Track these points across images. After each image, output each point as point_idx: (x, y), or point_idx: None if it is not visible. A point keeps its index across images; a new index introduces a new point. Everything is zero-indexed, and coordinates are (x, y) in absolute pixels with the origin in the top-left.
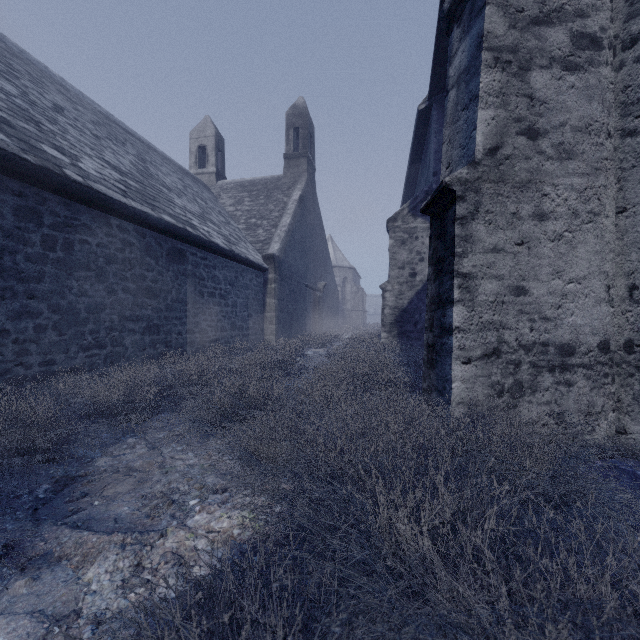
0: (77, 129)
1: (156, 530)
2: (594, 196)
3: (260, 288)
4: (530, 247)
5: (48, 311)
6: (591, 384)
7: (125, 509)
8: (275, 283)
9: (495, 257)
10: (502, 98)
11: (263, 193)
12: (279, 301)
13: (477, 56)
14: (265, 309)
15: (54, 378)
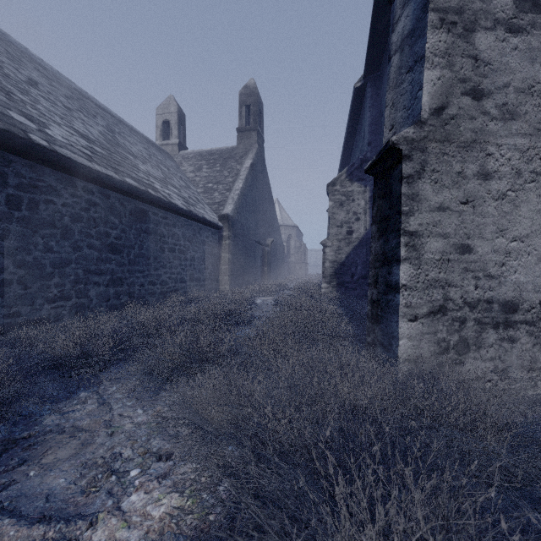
0: (49, 101)
1: (86, 516)
2: (536, 156)
3: (216, 244)
4: (475, 206)
5: (13, 266)
6: (533, 340)
7: (61, 481)
8: (229, 239)
9: (441, 215)
10: (448, 59)
11: (219, 161)
12: (232, 255)
13: (422, 18)
14: (220, 262)
15: (19, 329)
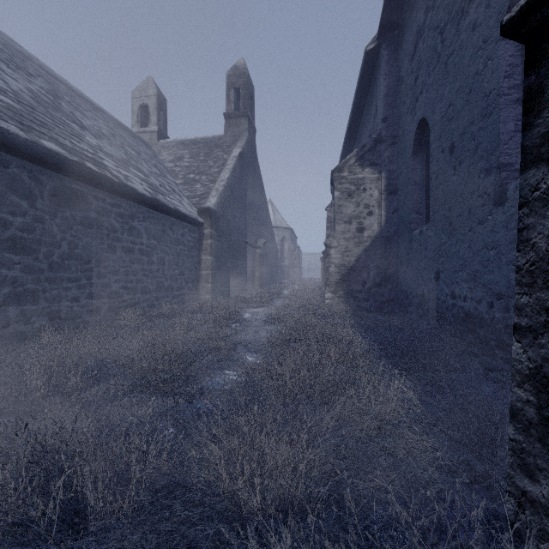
0: None
1: None
2: None
3: (195, 244)
4: None
5: None
6: None
7: None
8: (211, 239)
9: None
10: None
11: (203, 150)
12: (216, 258)
13: None
14: (200, 266)
15: None
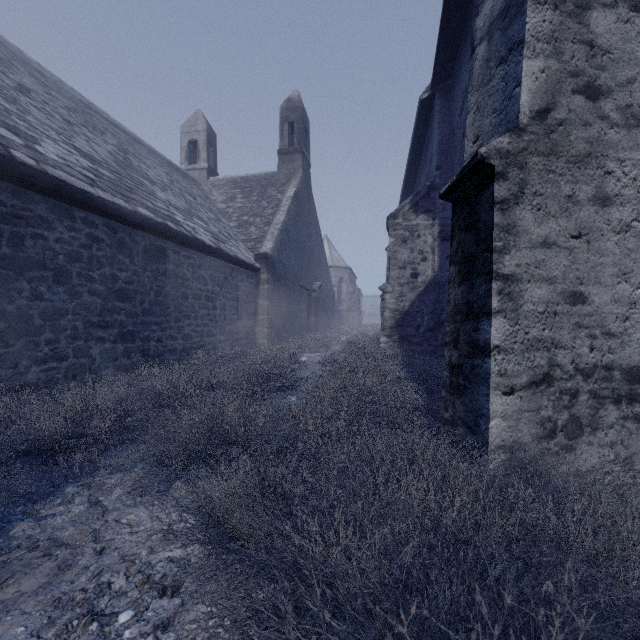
0: (44, 112)
1: None
2: None
3: (252, 289)
4: (590, 241)
5: None
6: None
7: (19, 631)
8: (268, 284)
9: (545, 253)
10: (554, 44)
11: (256, 190)
12: (272, 303)
13: None
14: (257, 311)
15: None
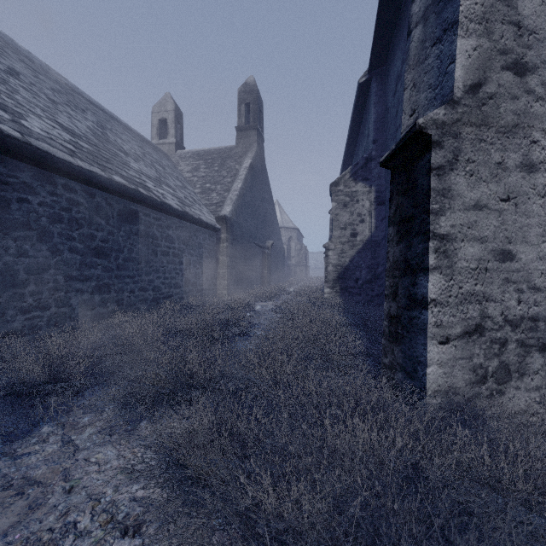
0: (31, 92)
1: None
2: None
3: (213, 247)
4: (517, 203)
5: None
6: None
7: None
8: (227, 242)
9: (477, 215)
10: (485, 25)
11: (217, 161)
12: (231, 259)
13: None
14: (218, 266)
15: None
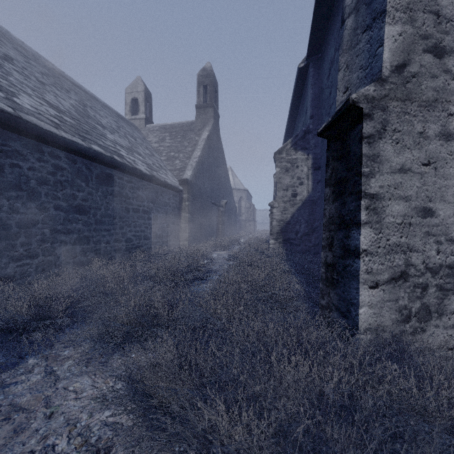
0: (23, 74)
1: None
2: None
3: (176, 205)
4: (437, 167)
5: None
6: None
7: None
8: (188, 201)
9: (402, 177)
10: (409, 14)
11: (180, 133)
12: (191, 215)
13: None
14: (180, 221)
15: None
